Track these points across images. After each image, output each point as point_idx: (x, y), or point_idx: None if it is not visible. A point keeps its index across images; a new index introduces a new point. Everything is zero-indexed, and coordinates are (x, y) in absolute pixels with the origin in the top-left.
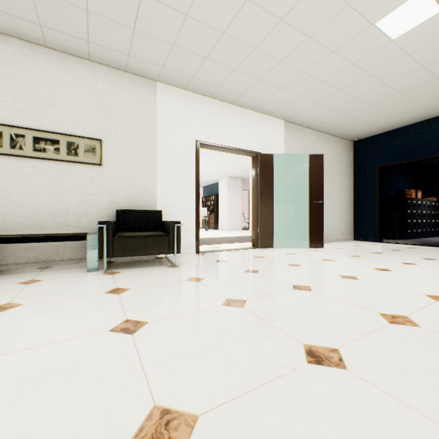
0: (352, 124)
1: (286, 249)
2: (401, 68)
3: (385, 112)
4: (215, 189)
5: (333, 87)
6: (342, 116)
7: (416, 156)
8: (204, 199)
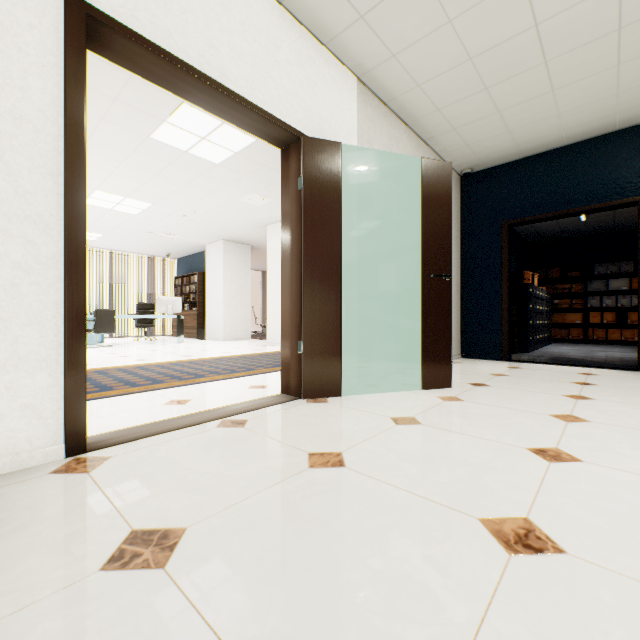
0: (482, 125)
1: (373, 397)
2: None
3: (554, 97)
4: (199, 263)
5: None
6: (478, 92)
7: (577, 204)
8: (178, 281)
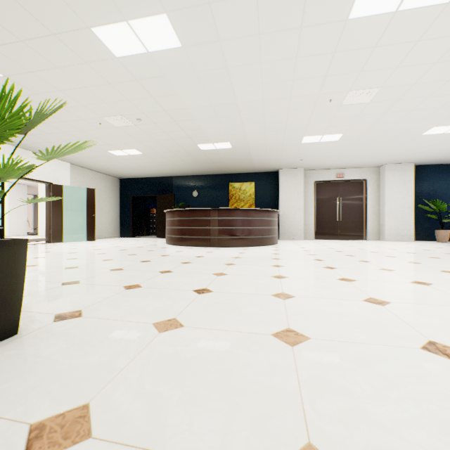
0: (115, 172)
1: (72, 242)
2: (126, 162)
3: (129, 171)
4: None
5: (98, 160)
6: (108, 169)
7: (147, 194)
8: None
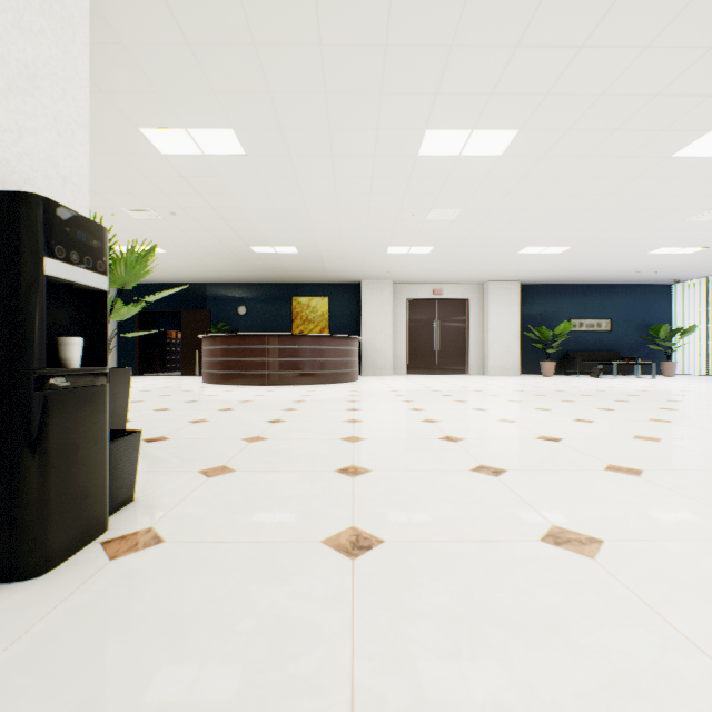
0: None
1: None
2: None
3: None
4: None
5: None
6: None
7: (165, 309)
8: None
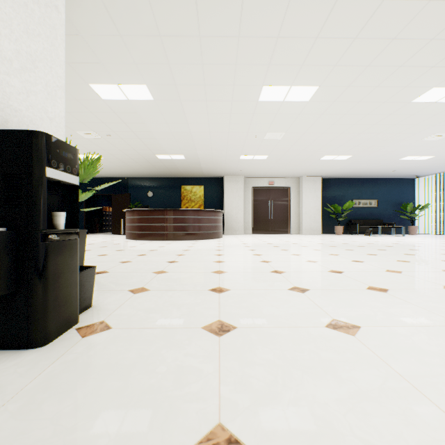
0: None
1: None
2: None
3: None
4: None
5: None
6: None
7: (102, 193)
8: None
